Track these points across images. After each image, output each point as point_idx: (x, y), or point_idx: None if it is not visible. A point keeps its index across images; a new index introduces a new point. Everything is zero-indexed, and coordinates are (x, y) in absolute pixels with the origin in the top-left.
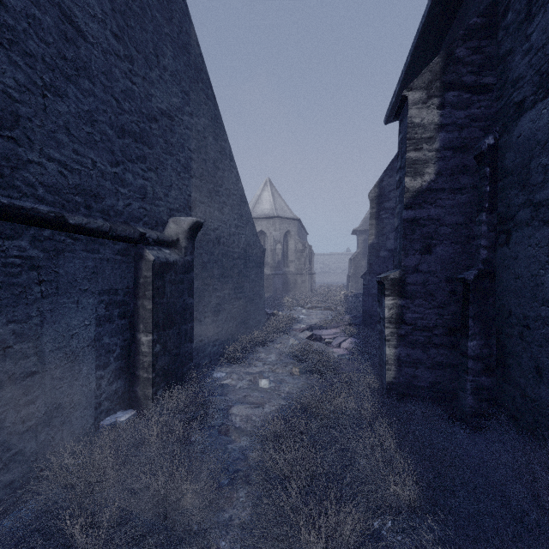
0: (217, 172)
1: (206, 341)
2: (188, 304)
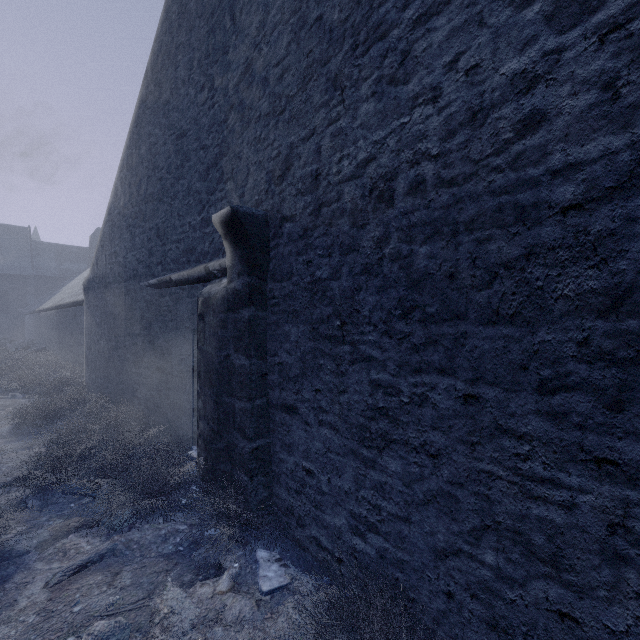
0: None
1: (326, 488)
2: (236, 365)
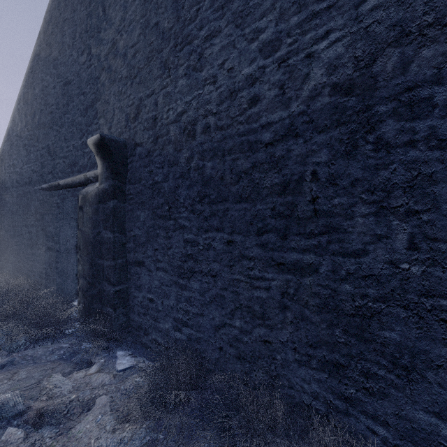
0: (185, 3)
1: (160, 308)
2: (105, 238)
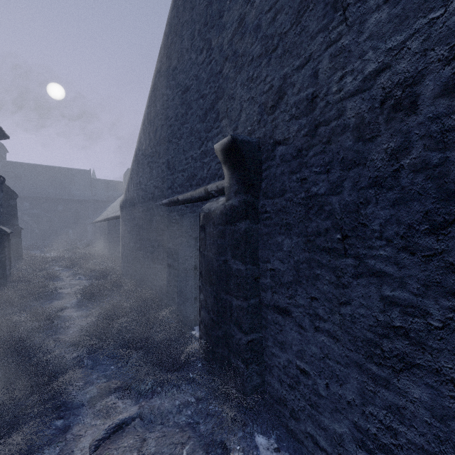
0: None
1: (323, 391)
2: (233, 269)
